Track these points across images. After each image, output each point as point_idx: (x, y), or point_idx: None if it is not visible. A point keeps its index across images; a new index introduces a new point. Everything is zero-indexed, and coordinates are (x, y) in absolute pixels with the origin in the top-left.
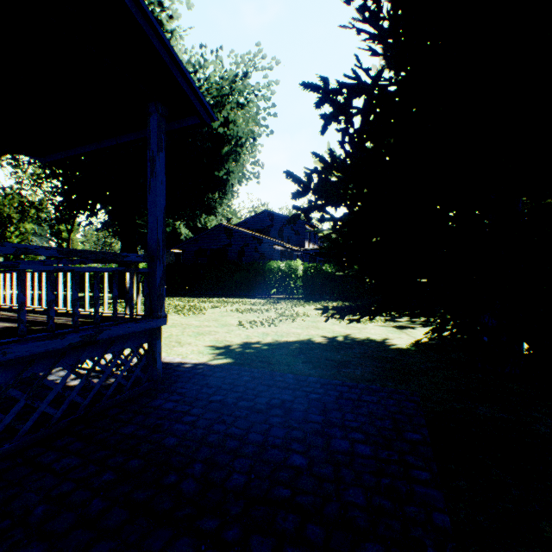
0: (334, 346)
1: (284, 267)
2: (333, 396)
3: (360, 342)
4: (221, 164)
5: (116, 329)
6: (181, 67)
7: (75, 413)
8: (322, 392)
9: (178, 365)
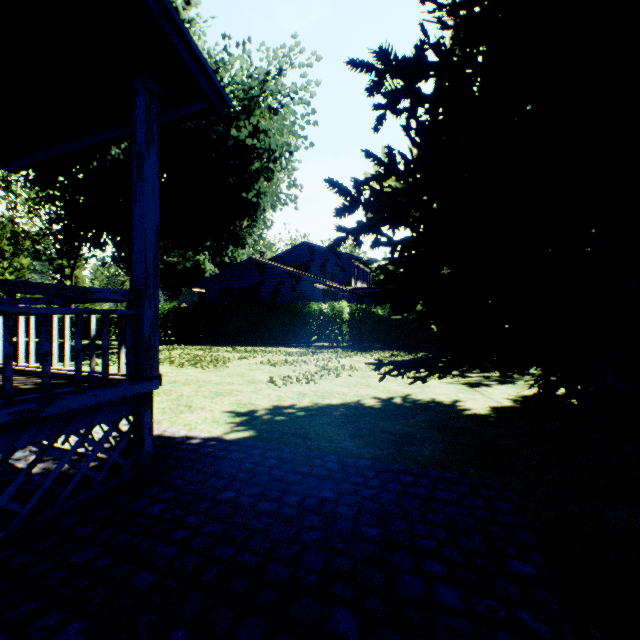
0: (390, 411)
1: (326, 310)
2: (394, 491)
3: (423, 406)
4: (250, 184)
5: (75, 398)
6: (176, 21)
7: (7, 528)
8: (377, 484)
9: (182, 440)
